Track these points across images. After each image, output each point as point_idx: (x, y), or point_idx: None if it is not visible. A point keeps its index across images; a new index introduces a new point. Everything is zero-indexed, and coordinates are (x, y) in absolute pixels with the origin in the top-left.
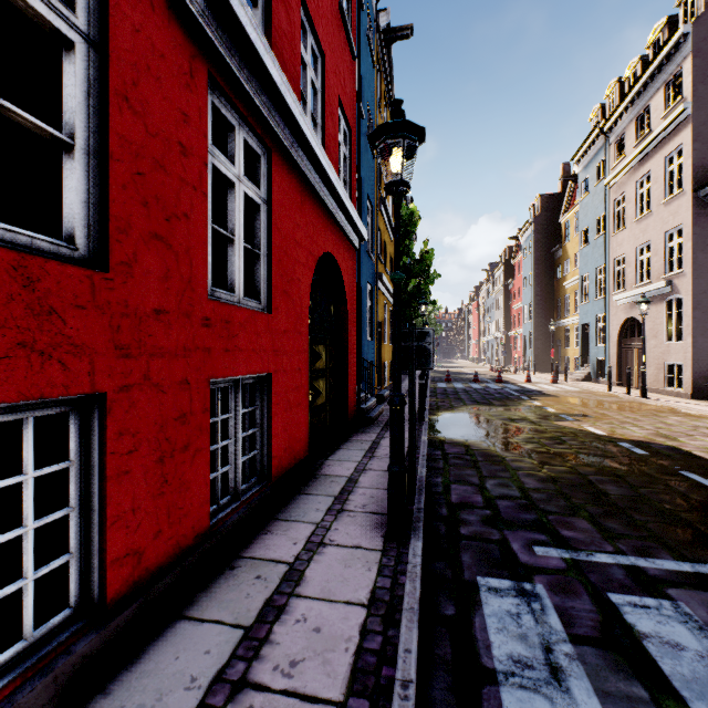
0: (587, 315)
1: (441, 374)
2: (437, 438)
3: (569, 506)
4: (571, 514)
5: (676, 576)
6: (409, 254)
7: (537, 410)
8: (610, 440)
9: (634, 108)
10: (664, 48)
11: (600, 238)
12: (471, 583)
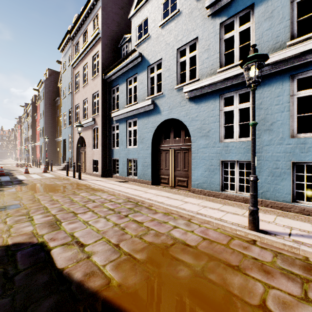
0: (66, 135)
1: None
2: None
3: None
4: None
5: None
6: None
7: None
8: None
9: (82, 29)
10: None
11: (70, 94)
12: None
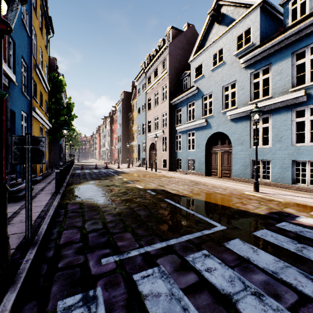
0: (140, 141)
1: (80, 166)
2: (65, 202)
3: (124, 226)
4: (124, 231)
5: (160, 251)
6: (59, 103)
7: (119, 180)
8: (144, 190)
9: (154, 67)
10: (162, 48)
11: (144, 112)
12: (52, 311)
